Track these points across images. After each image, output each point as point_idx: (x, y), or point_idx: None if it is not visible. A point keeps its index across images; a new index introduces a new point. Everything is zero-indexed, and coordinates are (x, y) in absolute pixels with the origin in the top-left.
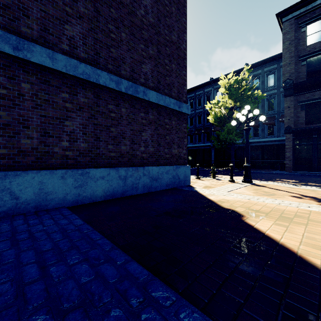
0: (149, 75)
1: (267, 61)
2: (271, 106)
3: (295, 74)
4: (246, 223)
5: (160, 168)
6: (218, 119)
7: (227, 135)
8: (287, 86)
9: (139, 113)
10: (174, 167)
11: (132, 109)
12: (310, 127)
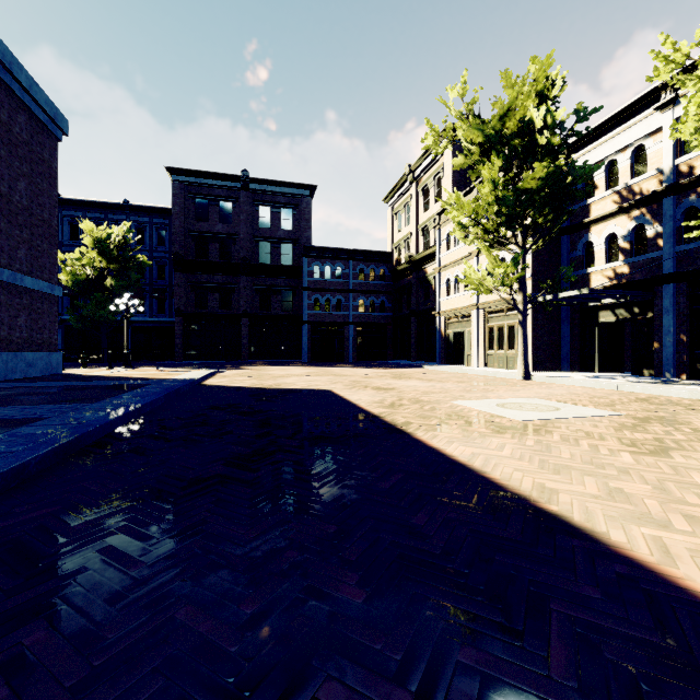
0: (24, 260)
1: (156, 211)
2: (162, 274)
3: (185, 249)
4: (127, 377)
5: (35, 354)
6: (80, 282)
7: (97, 311)
8: (177, 260)
9: (15, 299)
10: (48, 354)
11: (10, 295)
12: (199, 312)
